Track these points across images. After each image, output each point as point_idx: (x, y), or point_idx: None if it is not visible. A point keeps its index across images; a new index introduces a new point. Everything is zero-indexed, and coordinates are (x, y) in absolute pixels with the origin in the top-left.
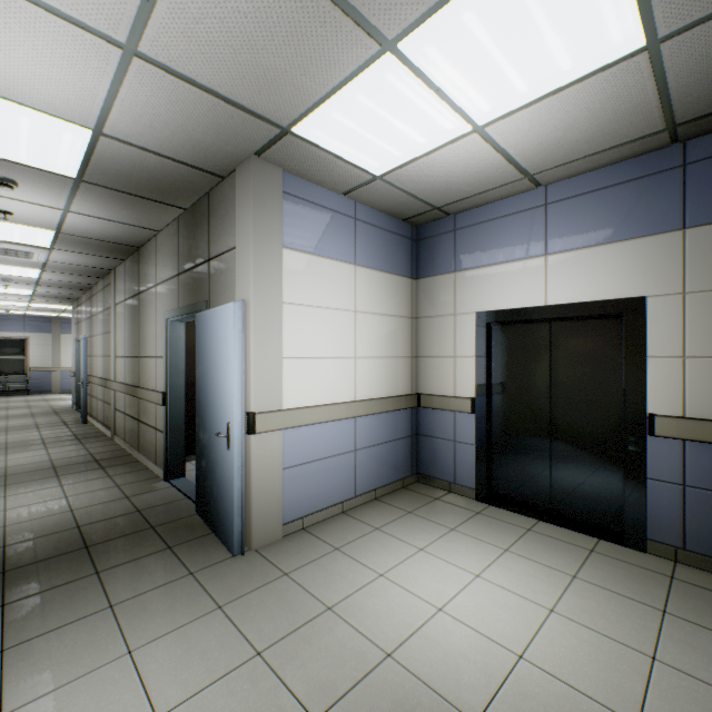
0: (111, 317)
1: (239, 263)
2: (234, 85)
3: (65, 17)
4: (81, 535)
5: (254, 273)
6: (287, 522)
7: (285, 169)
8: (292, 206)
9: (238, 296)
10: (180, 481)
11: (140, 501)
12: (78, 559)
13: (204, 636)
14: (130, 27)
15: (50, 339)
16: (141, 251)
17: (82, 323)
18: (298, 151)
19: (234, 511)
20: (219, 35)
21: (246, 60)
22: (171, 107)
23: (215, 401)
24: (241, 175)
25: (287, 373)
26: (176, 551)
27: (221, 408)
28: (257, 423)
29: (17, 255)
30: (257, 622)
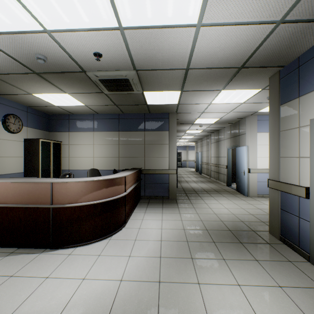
0: (209, 147)
1: (246, 137)
2: (245, 111)
3: (221, 112)
4: (214, 190)
5: (249, 139)
6: (258, 194)
7: (257, 115)
8: (259, 122)
9: (246, 144)
10: (230, 186)
11: (222, 188)
12: (215, 192)
13: (240, 201)
14: (230, 111)
15: (186, 152)
16: (219, 131)
17: (198, 148)
18: (260, 113)
19: (245, 187)
20: (243, 108)
21: (248, 109)
22: (234, 114)
23: (240, 166)
24: (247, 119)
25: (258, 160)
26: (233, 194)
27: (242, 167)
28: (250, 170)
29: (192, 135)
30: (250, 202)
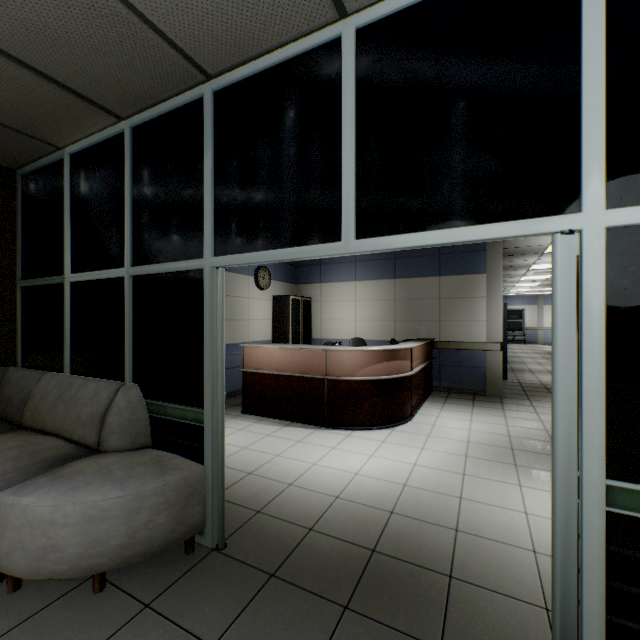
0: None
1: None
2: None
3: None
4: None
5: None
6: None
7: None
8: None
9: None
10: None
11: None
12: None
13: None
14: None
15: (535, 309)
16: None
17: None
18: None
19: None
20: None
21: None
22: None
23: None
24: None
25: None
26: None
27: None
28: None
29: (547, 272)
30: None
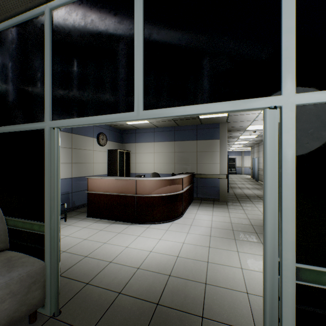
0: None
1: None
2: None
3: None
4: None
5: None
6: None
7: None
8: None
9: None
10: None
11: None
12: None
13: None
14: None
15: (241, 158)
16: None
17: (254, 153)
18: None
19: None
20: None
21: None
22: None
23: None
24: None
25: None
26: None
27: None
28: None
29: (246, 140)
30: None
